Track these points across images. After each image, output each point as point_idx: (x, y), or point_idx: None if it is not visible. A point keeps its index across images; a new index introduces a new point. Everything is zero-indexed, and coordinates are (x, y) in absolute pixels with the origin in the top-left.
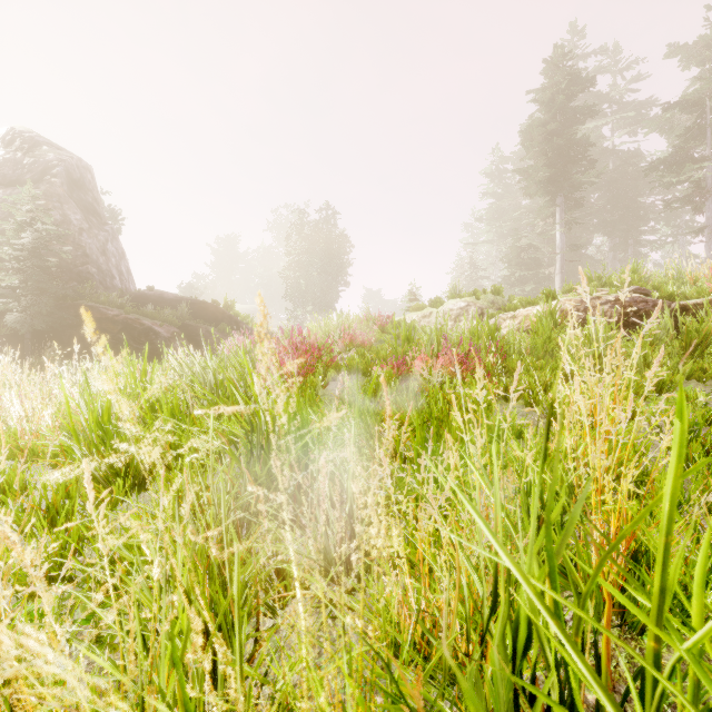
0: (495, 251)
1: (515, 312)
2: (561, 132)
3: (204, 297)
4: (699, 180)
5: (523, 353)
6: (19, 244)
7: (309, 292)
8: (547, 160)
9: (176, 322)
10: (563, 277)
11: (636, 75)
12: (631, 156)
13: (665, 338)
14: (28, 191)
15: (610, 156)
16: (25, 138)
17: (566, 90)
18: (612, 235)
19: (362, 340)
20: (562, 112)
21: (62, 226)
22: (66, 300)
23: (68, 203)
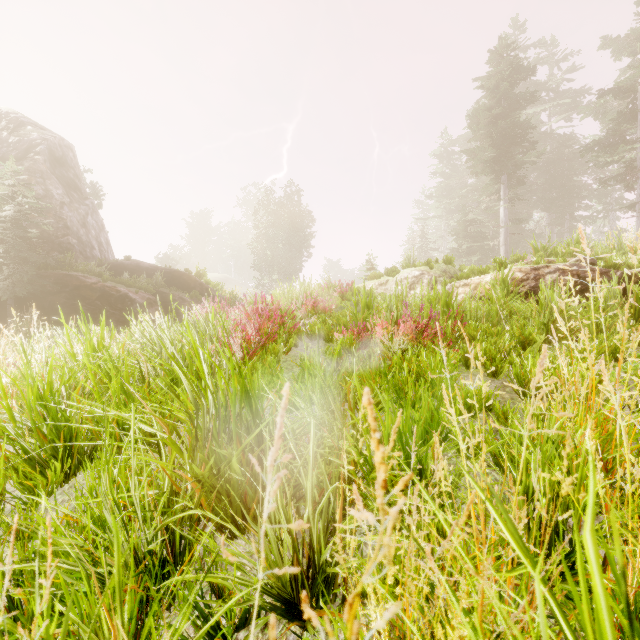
0: (444, 226)
1: (467, 280)
2: (505, 116)
3: (179, 267)
4: (630, 160)
5: (479, 319)
6: (2, 216)
7: (275, 262)
8: (492, 142)
9: (150, 289)
10: (507, 248)
11: (571, 66)
12: (567, 139)
13: (616, 305)
14: (10, 167)
15: (548, 139)
16: (10, 119)
17: (510, 78)
18: (550, 210)
19: (323, 307)
20: (506, 98)
21: (45, 200)
22: (47, 269)
23: (50, 178)
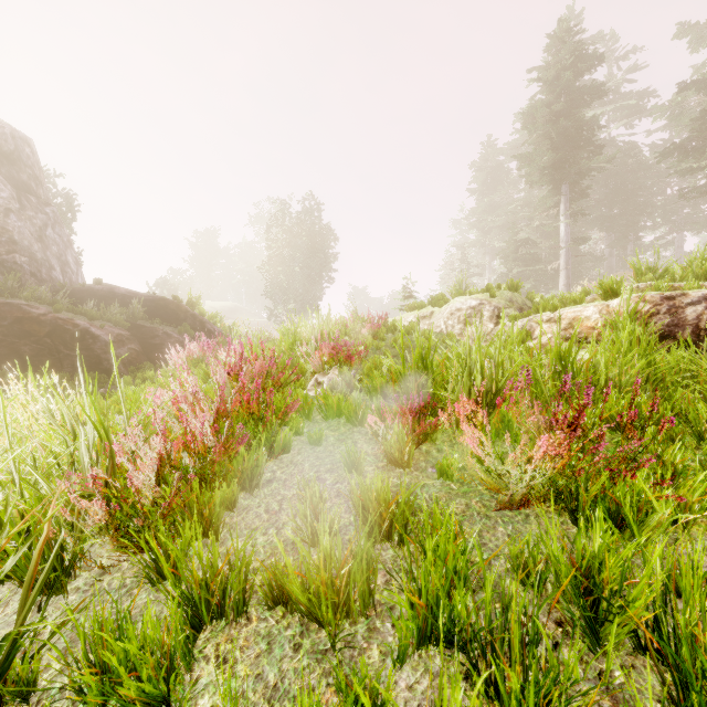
0: (487, 248)
1: (555, 313)
2: (566, 115)
3: (181, 294)
4: None
5: (624, 386)
6: None
7: (291, 288)
8: (552, 144)
9: (123, 322)
10: (568, 273)
11: (634, 64)
12: (631, 147)
13: None
14: None
15: (607, 148)
16: None
17: (572, 68)
18: (611, 230)
19: (347, 356)
20: (567, 93)
21: None
22: None
23: None
